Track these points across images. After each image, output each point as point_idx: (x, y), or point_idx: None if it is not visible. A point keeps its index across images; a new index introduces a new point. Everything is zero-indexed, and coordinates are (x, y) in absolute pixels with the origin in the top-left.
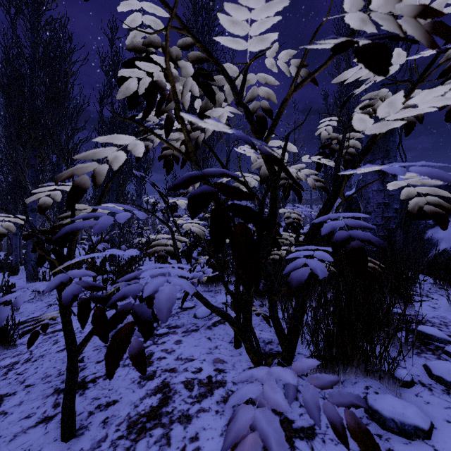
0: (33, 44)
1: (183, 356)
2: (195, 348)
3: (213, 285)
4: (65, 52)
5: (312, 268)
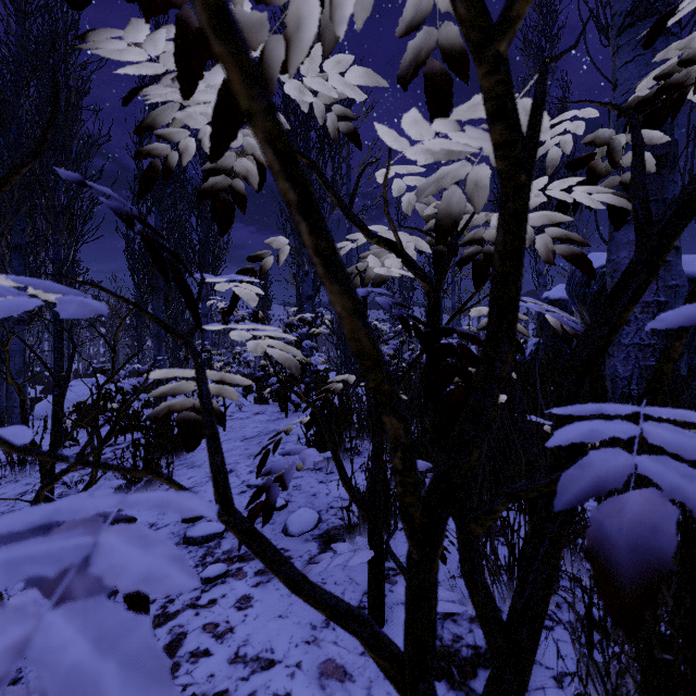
0: (20, 41)
1: (250, 651)
2: (280, 624)
3: (323, 457)
4: (66, 44)
5: (681, 498)
